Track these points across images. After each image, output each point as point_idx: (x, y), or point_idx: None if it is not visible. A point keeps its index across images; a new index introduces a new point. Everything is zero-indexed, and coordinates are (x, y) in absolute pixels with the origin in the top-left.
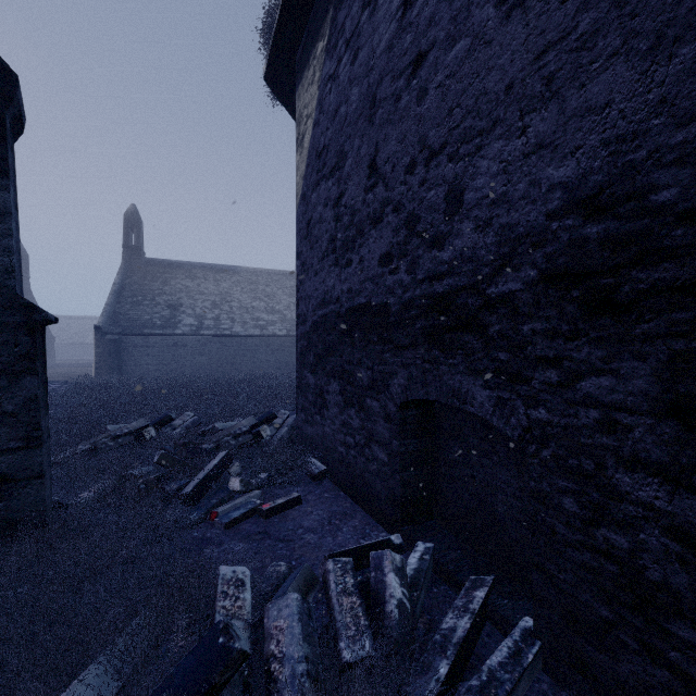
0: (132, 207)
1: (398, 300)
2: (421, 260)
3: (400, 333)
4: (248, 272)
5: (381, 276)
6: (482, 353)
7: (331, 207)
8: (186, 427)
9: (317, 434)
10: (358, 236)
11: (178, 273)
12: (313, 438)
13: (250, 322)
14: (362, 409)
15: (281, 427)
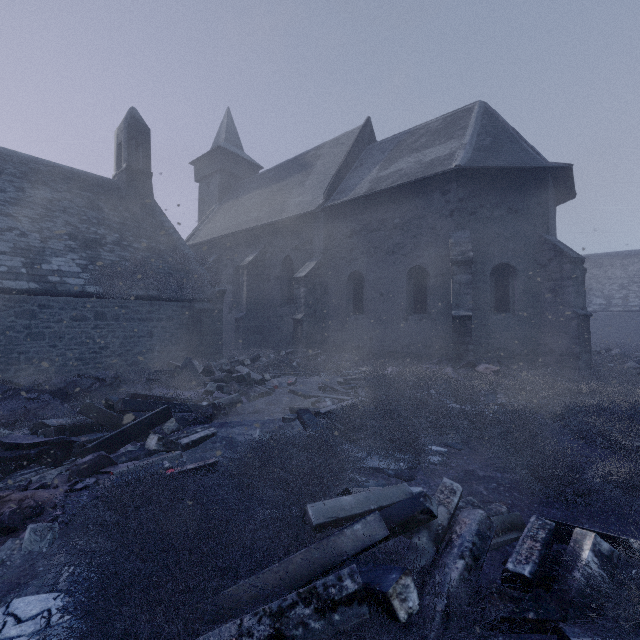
0: None
1: None
2: None
3: None
4: None
5: None
6: None
7: None
8: (617, 353)
9: None
10: None
11: (586, 265)
12: None
13: None
14: None
15: None
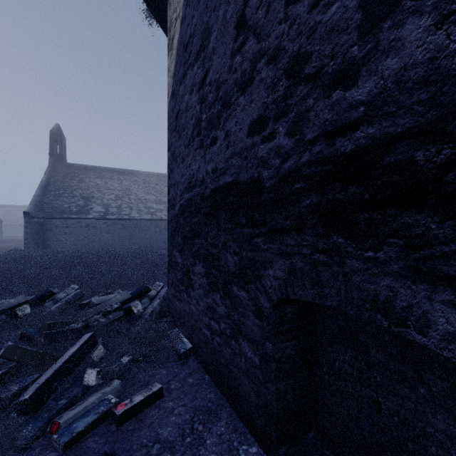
0: (56, 125)
1: (274, 172)
2: (312, 112)
3: (277, 213)
4: (143, 174)
5: (251, 148)
6: (454, 246)
7: (196, 91)
8: (66, 301)
9: (183, 310)
10: (223, 109)
11: (91, 174)
12: (181, 313)
13: (144, 210)
14: (228, 296)
15: (154, 299)
